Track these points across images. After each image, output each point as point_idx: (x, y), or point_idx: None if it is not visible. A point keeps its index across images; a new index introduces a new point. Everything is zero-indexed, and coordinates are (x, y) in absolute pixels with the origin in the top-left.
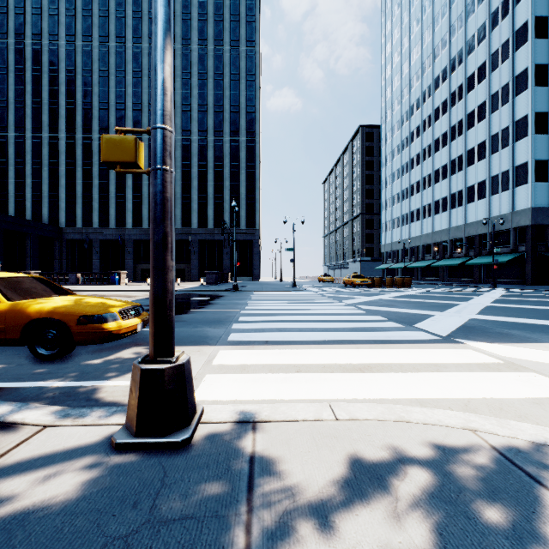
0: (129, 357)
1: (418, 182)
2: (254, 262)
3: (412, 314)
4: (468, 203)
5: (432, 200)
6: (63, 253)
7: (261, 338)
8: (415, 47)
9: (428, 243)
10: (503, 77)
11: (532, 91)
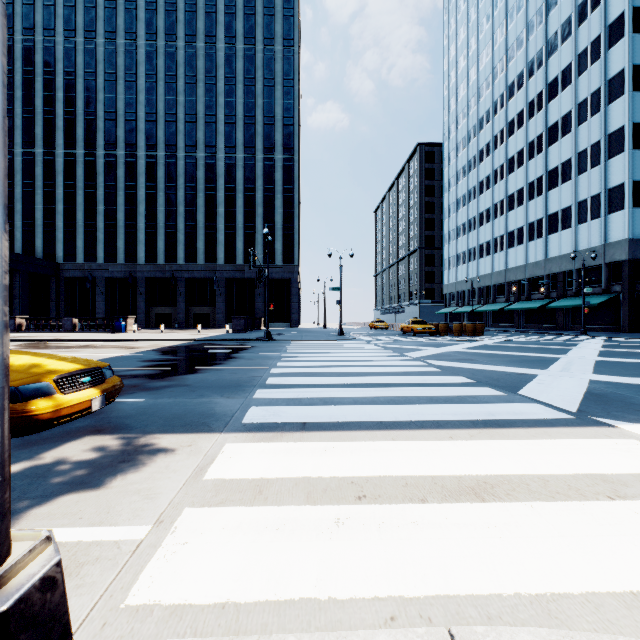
0: (65, 460)
1: (488, 209)
2: (292, 304)
3: (505, 373)
4: (550, 234)
5: (506, 231)
6: (60, 294)
7: (295, 417)
8: (485, 49)
9: (500, 282)
10: (593, 81)
11: (629, 97)
